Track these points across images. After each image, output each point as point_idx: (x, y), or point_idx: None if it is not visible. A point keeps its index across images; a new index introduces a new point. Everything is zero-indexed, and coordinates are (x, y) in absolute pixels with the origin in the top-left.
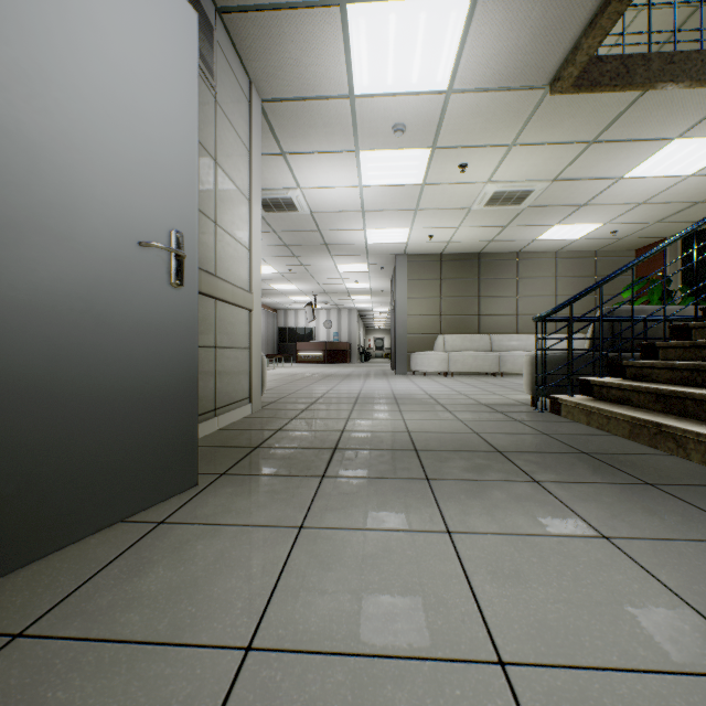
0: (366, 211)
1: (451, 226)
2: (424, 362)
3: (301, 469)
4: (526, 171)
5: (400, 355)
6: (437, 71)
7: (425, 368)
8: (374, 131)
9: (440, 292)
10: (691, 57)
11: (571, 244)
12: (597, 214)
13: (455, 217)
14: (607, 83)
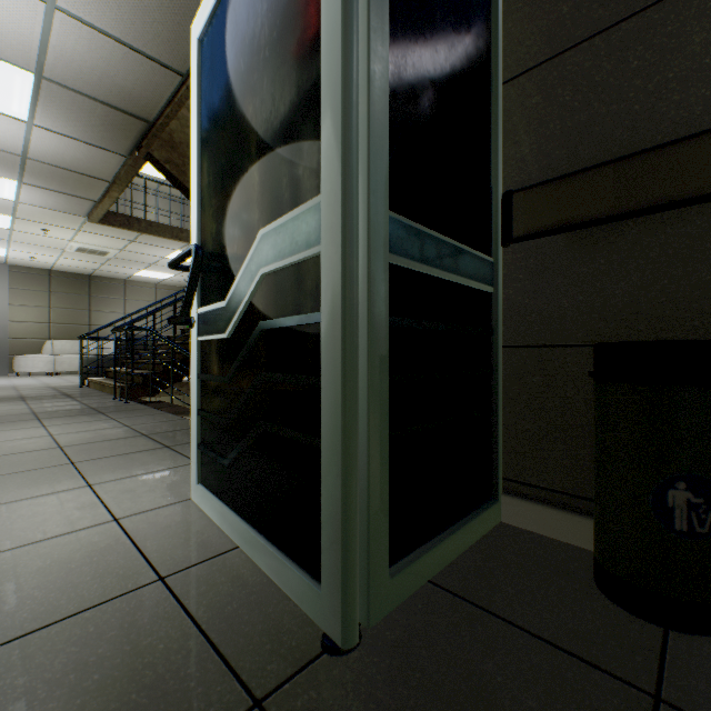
0: None
1: (53, 255)
2: (29, 364)
3: None
4: (99, 242)
5: (2, 358)
6: (4, 193)
7: (30, 369)
8: None
9: (50, 303)
10: (161, 226)
11: (165, 281)
12: (167, 270)
13: (53, 251)
14: (120, 226)
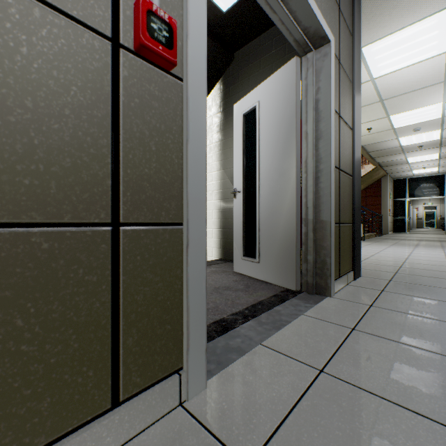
0: (441, 81)
1: None
2: None
3: (445, 241)
4: None
5: None
6: (405, 139)
7: None
8: (430, 125)
9: None
10: None
11: None
12: None
13: None
14: None
